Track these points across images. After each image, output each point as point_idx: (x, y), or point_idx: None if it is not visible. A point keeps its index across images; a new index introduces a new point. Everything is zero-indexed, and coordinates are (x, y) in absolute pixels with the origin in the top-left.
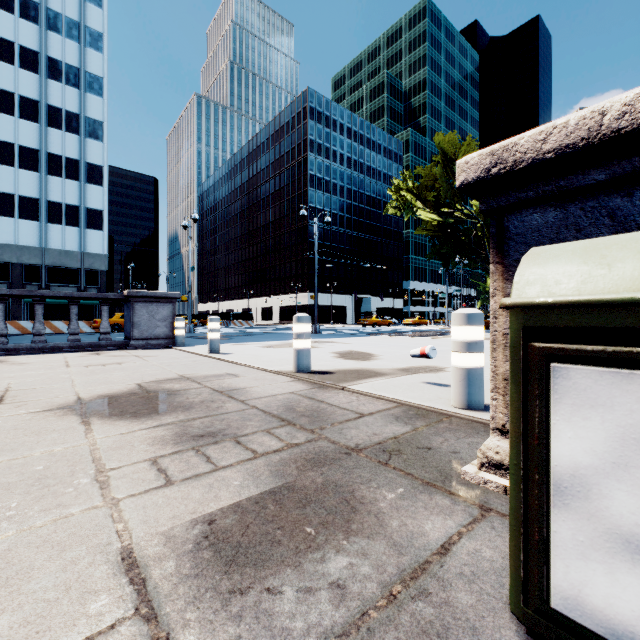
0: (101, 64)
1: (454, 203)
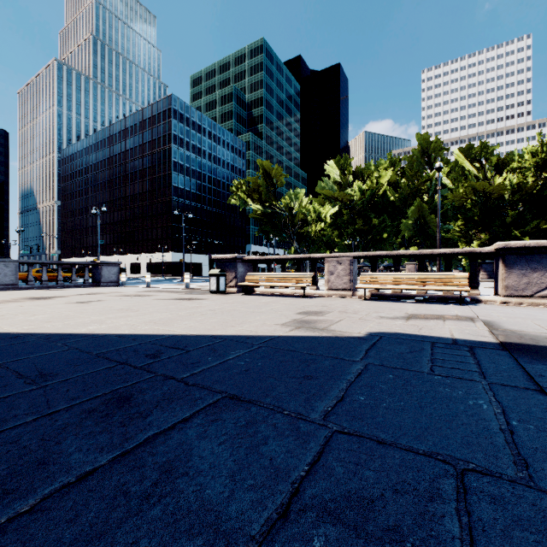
0: None
1: (272, 200)
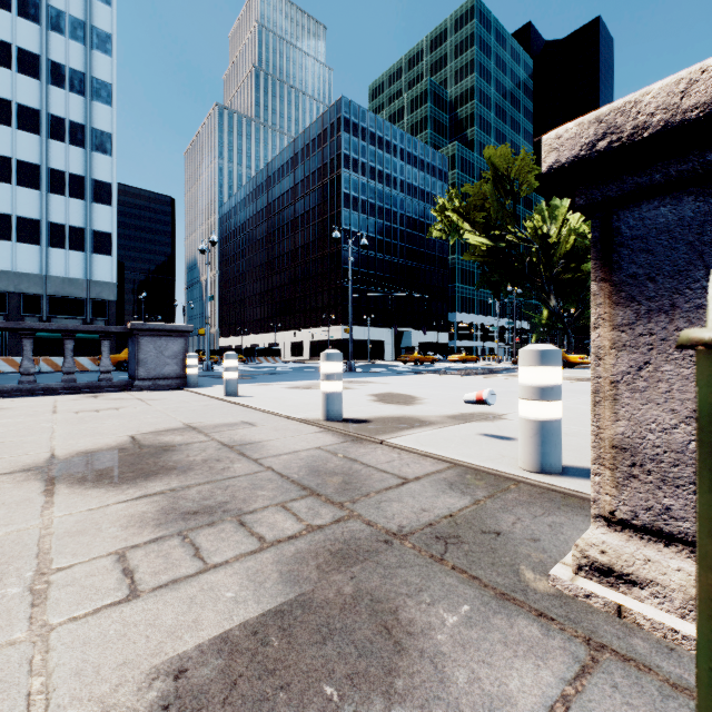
0: (109, 69)
1: (506, 225)
